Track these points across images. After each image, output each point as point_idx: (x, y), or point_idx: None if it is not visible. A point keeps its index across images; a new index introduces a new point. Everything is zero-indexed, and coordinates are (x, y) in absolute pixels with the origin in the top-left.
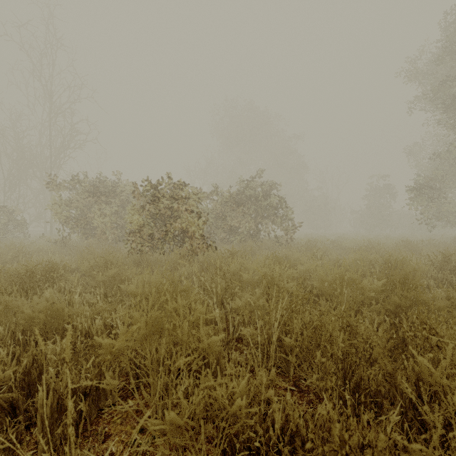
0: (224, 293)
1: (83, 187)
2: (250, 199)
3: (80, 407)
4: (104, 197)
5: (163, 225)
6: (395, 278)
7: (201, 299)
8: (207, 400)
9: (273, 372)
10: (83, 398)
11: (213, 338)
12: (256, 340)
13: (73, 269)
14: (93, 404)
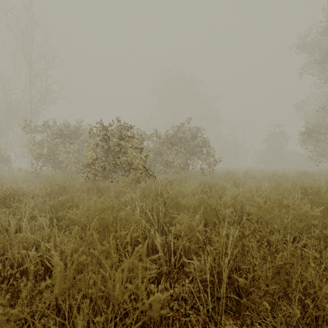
0: (163, 217)
1: (52, 131)
2: (181, 140)
3: None
4: (68, 138)
5: (113, 159)
6: None
7: (143, 227)
8: None
9: None
10: None
11: (156, 295)
12: (203, 277)
13: (37, 195)
14: None
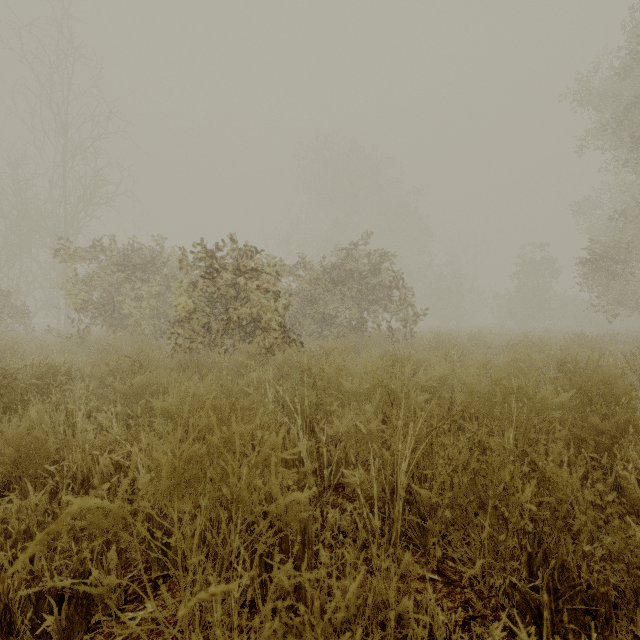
0: (314, 412)
1: (109, 258)
2: (352, 276)
3: (46, 627)
4: (139, 271)
5: (224, 311)
6: (588, 387)
7: (278, 422)
8: (281, 639)
9: (408, 559)
10: (54, 606)
11: (295, 494)
12: (370, 492)
13: (88, 376)
14: (78, 614)
